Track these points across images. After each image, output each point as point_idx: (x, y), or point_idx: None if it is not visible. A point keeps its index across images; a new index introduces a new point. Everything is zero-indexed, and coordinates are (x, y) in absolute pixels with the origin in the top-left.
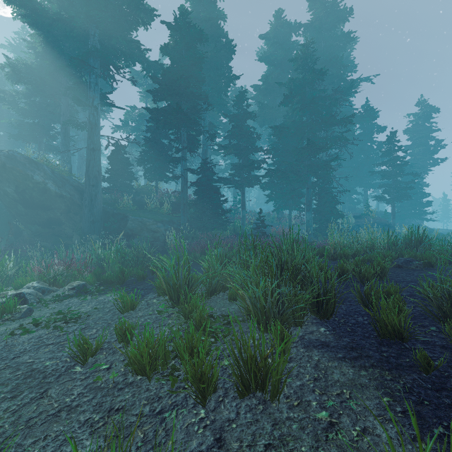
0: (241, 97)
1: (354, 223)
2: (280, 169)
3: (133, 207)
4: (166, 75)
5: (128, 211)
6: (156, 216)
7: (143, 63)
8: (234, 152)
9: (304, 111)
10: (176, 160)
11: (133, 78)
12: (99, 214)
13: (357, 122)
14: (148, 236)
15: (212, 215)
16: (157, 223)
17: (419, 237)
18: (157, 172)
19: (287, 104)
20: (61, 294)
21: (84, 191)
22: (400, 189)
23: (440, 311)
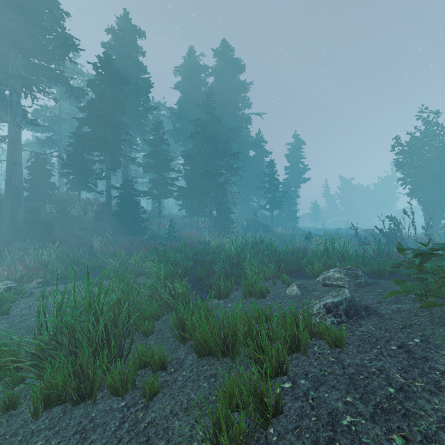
0: (158, 126)
1: (247, 226)
2: (189, 186)
3: (57, 216)
4: (92, 107)
5: (52, 219)
6: (81, 224)
7: (66, 85)
8: (151, 171)
9: (207, 145)
10: (101, 177)
11: (55, 97)
12: (21, 222)
13: (251, 148)
14: (75, 242)
15: (134, 224)
16: (84, 230)
17: (260, 240)
18: (80, 184)
19: (194, 138)
20: (32, 286)
21: (5, 201)
22: (275, 202)
23: (220, 272)
